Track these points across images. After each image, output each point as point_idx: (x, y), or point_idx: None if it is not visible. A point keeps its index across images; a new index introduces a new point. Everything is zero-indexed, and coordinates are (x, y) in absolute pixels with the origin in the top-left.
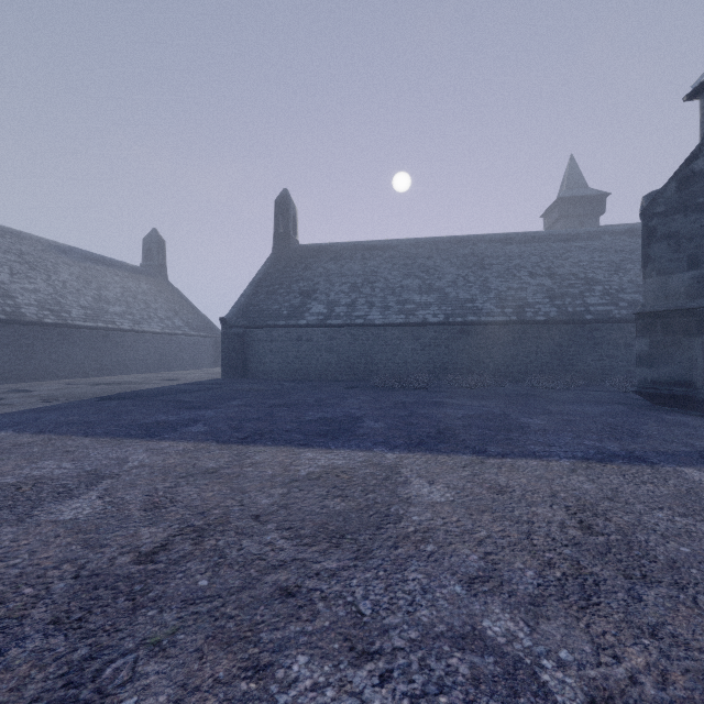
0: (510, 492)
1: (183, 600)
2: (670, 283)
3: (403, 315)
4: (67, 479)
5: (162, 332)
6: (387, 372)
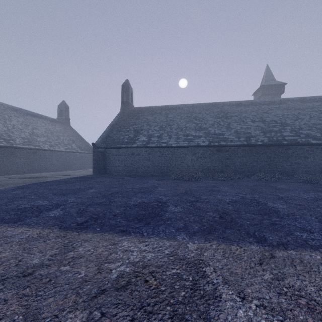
0: None
1: None
2: None
3: (186, 141)
4: None
5: (65, 151)
6: (178, 171)
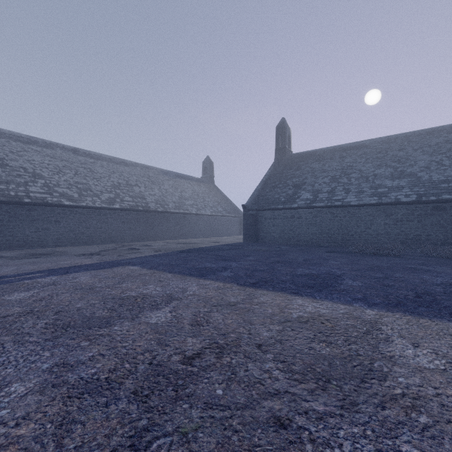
0: None
1: (205, 402)
2: None
3: (375, 197)
4: (157, 297)
5: (211, 214)
6: (361, 241)
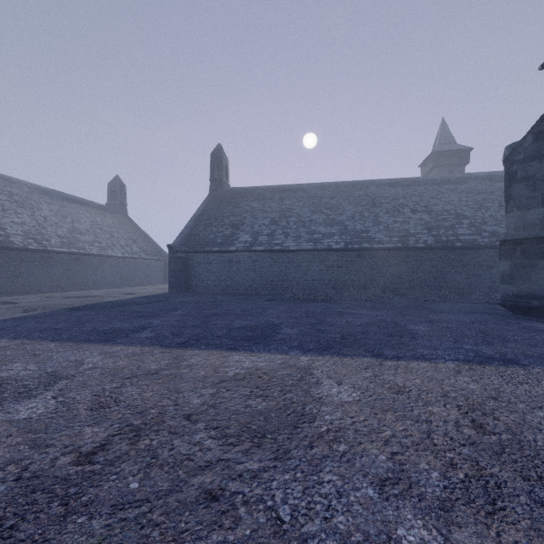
0: (408, 392)
1: (113, 504)
2: (528, 216)
3: (312, 242)
4: (29, 379)
5: (122, 256)
6: (299, 288)
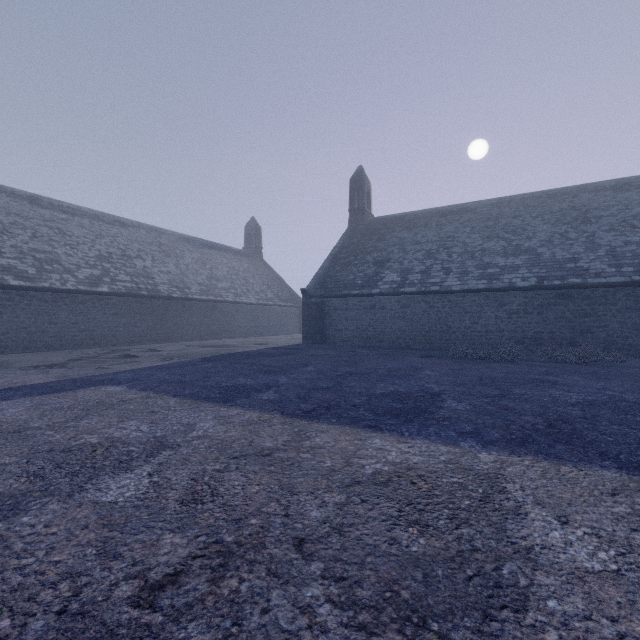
0: None
1: None
2: None
3: (484, 280)
4: (136, 444)
5: (257, 303)
6: (466, 341)
